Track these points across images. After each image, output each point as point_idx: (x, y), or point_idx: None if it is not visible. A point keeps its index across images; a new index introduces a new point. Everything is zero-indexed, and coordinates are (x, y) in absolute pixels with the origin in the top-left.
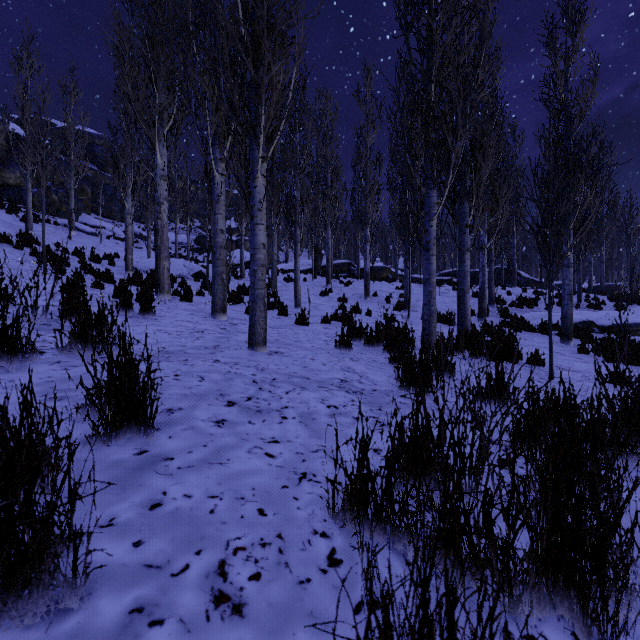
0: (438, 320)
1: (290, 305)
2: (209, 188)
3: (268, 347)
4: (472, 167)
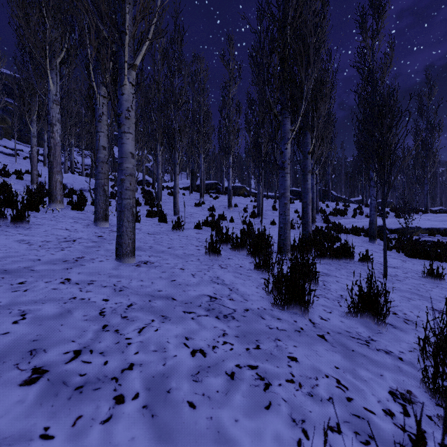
0: None
1: (171, 213)
2: (91, 108)
3: (139, 256)
4: (314, 106)
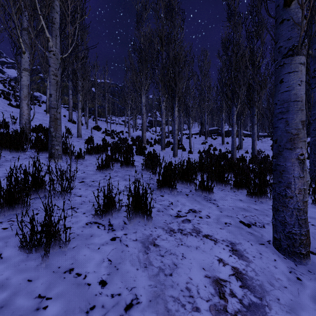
0: None
1: (187, 148)
2: (160, 110)
3: (178, 157)
4: (255, 93)
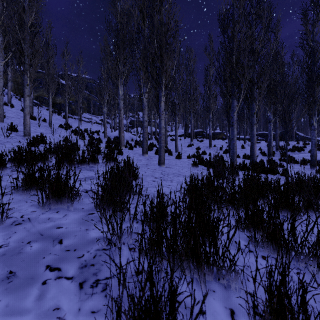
0: (245, 158)
1: (173, 151)
2: (141, 104)
3: (165, 165)
4: (256, 86)
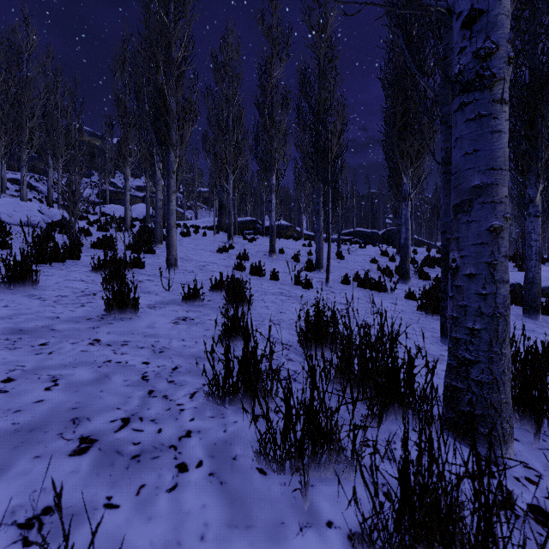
0: (363, 285)
1: (165, 264)
2: None
3: None
4: None
